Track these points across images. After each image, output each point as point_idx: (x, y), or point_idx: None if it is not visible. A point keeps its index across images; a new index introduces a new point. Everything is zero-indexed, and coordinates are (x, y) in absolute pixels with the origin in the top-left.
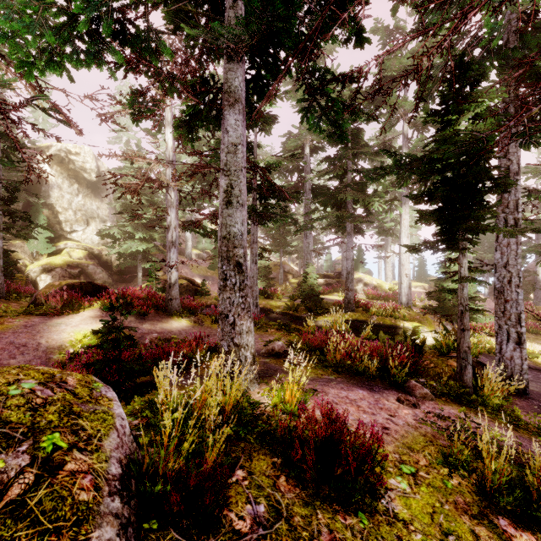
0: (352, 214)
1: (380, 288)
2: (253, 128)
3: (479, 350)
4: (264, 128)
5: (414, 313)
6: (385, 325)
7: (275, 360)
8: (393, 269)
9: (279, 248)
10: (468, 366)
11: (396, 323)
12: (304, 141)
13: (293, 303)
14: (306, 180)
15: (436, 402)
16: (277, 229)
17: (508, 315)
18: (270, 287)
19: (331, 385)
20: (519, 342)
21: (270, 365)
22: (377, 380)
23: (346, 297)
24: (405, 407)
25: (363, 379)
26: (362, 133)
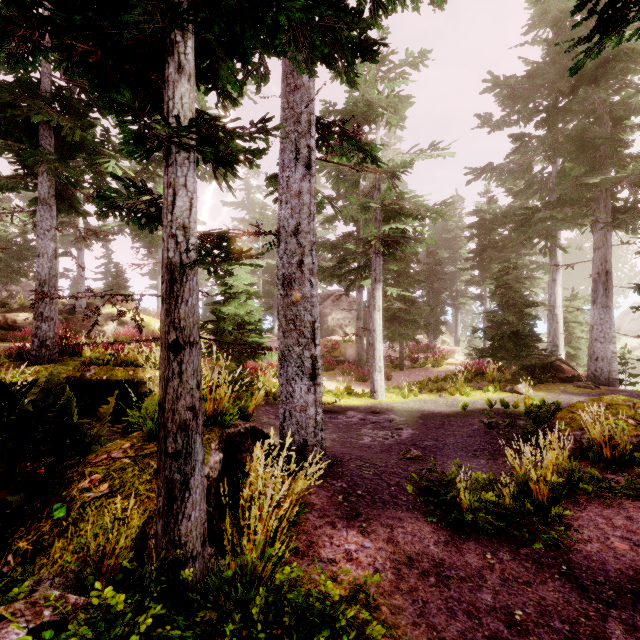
0: (33, 144)
1: (147, 328)
2: None
3: (254, 402)
4: None
5: None
6: (112, 381)
7: None
8: None
9: None
10: (195, 478)
11: (136, 375)
12: None
13: None
14: None
15: None
16: None
17: (298, 327)
18: None
19: None
20: (313, 375)
21: None
22: None
23: (35, 334)
24: None
25: None
26: None
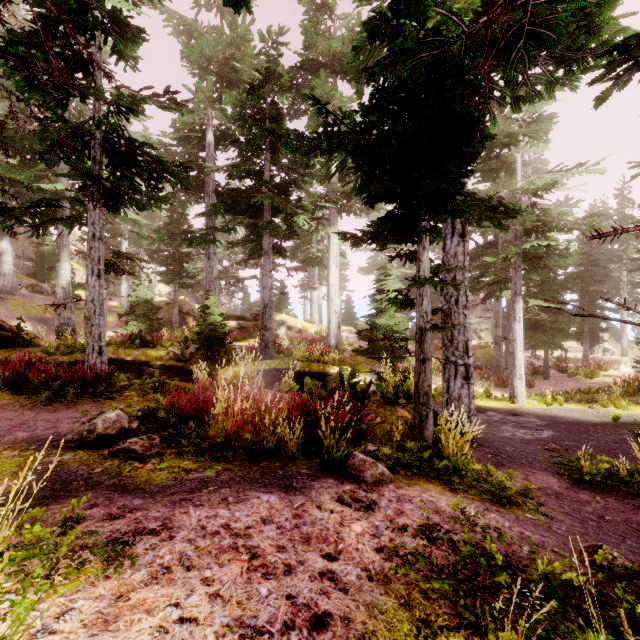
0: (269, 222)
1: (306, 332)
2: (95, 37)
3: None
4: (113, 32)
5: (345, 356)
6: (311, 372)
7: (90, 454)
8: (320, 312)
9: (172, 277)
10: (430, 415)
11: (325, 369)
12: (205, 120)
13: (184, 351)
14: (206, 172)
15: (397, 486)
16: (162, 242)
17: (456, 344)
18: (155, 332)
19: (201, 497)
20: (467, 377)
21: (62, 471)
22: (300, 462)
23: (262, 339)
24: (354, 520)
25: (276, 463)
26: (283, 122)
